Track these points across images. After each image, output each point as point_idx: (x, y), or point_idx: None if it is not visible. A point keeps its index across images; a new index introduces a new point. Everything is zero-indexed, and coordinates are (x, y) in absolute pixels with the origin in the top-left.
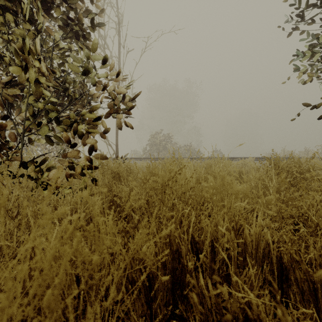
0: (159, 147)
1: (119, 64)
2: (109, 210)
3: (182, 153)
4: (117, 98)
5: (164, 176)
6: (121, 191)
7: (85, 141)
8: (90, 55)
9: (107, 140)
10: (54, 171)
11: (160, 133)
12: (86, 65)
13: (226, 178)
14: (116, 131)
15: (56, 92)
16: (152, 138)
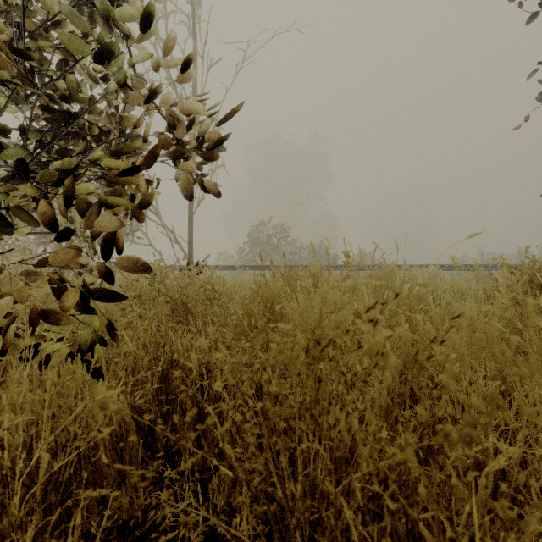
0: (267, 247)
1: (195, 91)
2: (157, 397)
3: (306, 258)
4: (180, 122)
5: (304, 319)
6: (189, 347)
7: (92, 223)
8: (111, 11)
9: (173, 233)
10: (7, 301)
11: (268, 222)
12: (102, 36)
13: (492, 328)
14: (190, 217)
15: (49, 120)
16: (254, 231)
